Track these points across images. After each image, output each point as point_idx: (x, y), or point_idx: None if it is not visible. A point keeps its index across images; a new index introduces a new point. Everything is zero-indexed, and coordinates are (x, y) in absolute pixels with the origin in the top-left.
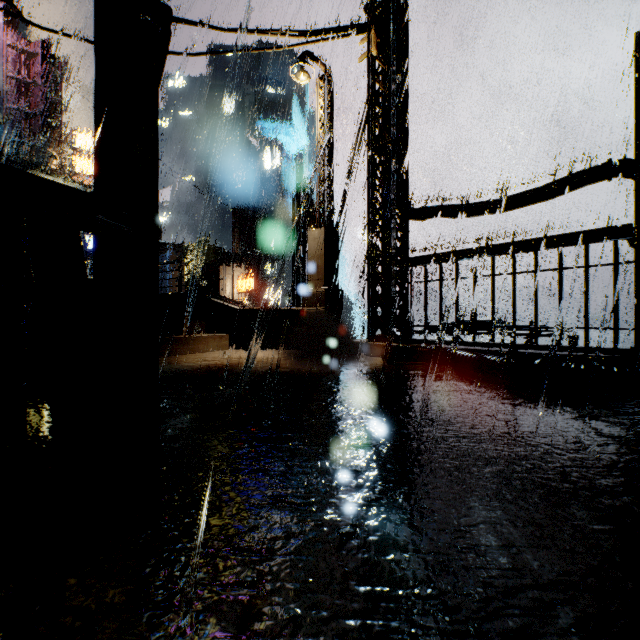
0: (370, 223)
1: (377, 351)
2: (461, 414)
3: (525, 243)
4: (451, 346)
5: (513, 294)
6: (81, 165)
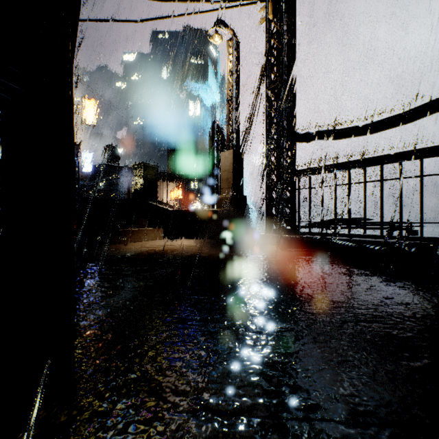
0: (267, 145)
1: (273, 241)
2: (360, 296)
3: (393, 156)
4: (331, 237)
5: (381, 196)
6: None
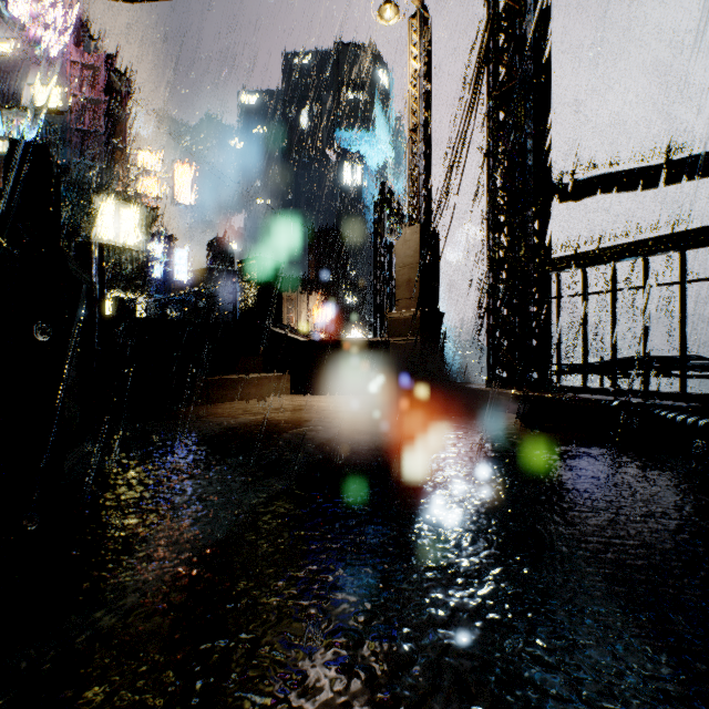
0: (490, 210)
1: (503, 403)
2: None
3: None
4: (642, 400)
5: None
6: (146, 187)
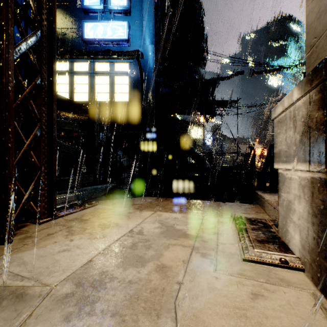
0: None
1: None
2: None
3: None
4: None
5: None
6: (202, 119)
